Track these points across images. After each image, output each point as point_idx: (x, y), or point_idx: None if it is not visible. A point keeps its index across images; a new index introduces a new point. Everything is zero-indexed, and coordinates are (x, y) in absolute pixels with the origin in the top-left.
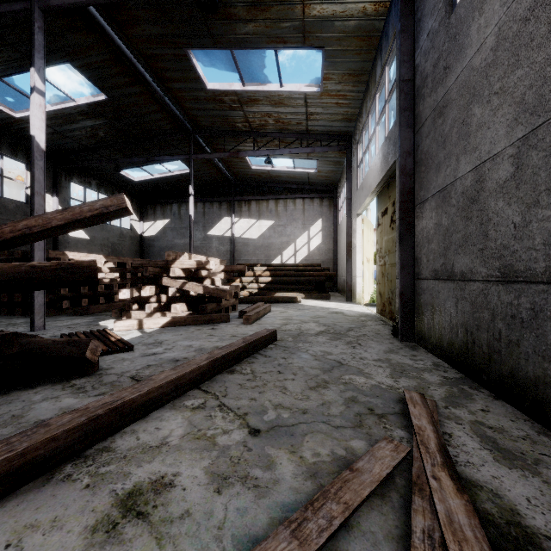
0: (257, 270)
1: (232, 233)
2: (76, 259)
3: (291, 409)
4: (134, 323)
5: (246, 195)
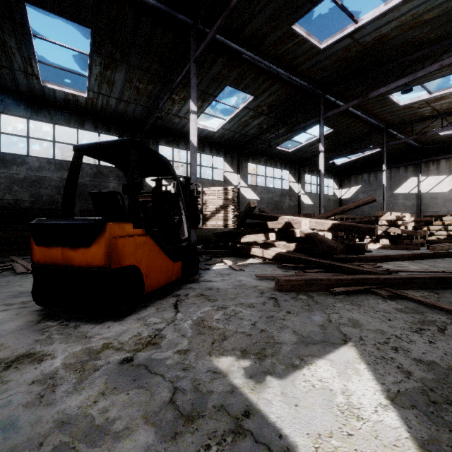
0: (446, 220)
1: (419, 190)
2: None
3: (450, 266)
4: None
5: (434, 156)
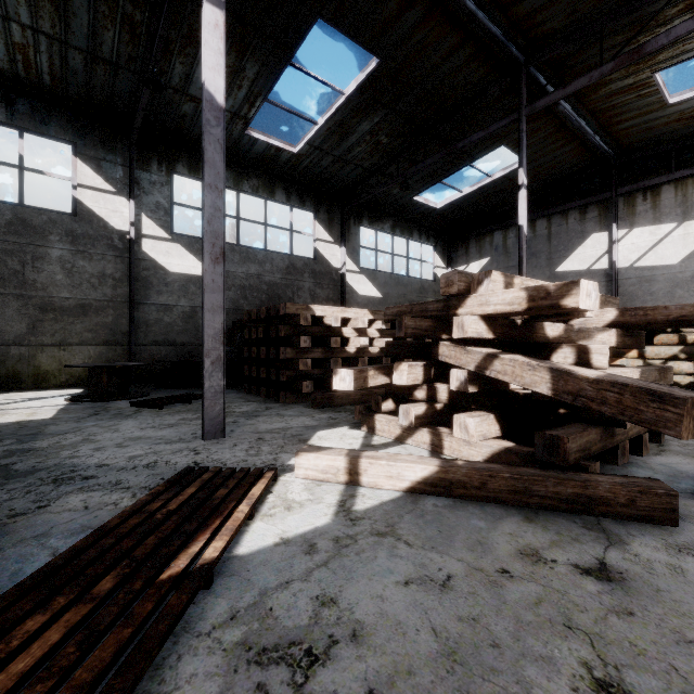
0: (691, 331)
1: (611, 262)
2: (325, 316)
3: None
4: (338, 464)
5: (647, 178)
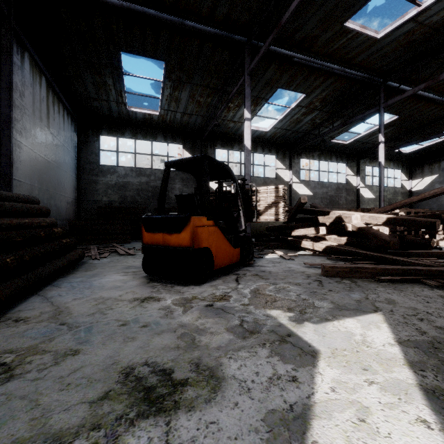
0: None
1: None
2: None
3: None
4: None
5: None
